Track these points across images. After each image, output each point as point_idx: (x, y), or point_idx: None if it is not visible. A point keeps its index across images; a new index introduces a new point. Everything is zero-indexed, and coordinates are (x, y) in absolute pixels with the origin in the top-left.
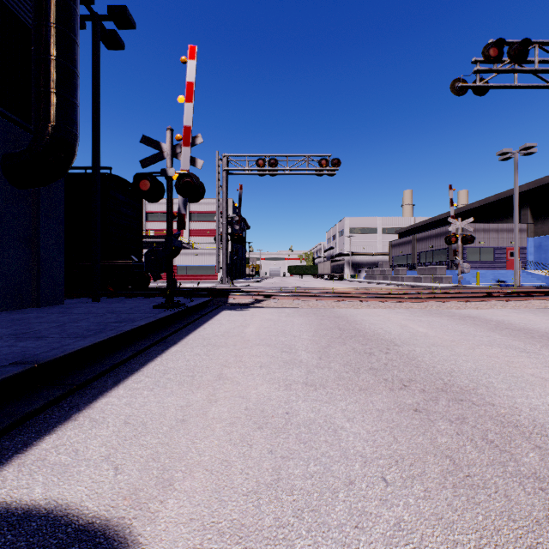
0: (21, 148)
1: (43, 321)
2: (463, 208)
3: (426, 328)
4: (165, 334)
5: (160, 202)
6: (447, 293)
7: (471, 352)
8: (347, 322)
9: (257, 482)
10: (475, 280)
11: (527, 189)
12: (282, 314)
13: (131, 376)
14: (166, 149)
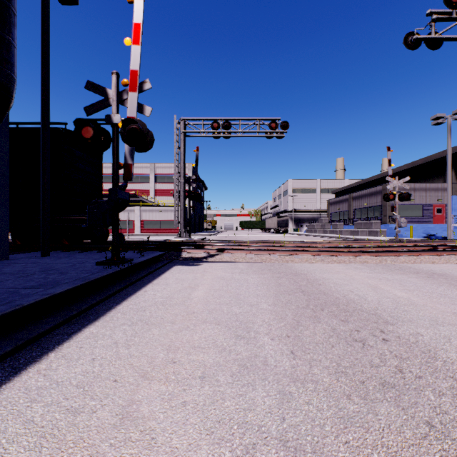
0: None
1: None
2: (393, 171)
3: (404, 292)
4: (88, 304)
5: None
6: (394, 247)
7: None
8: (308, 281)
9: None
10: (408, 234)
11: (452, 152)
12: (235, 270)
13: None
14: (112, 95)
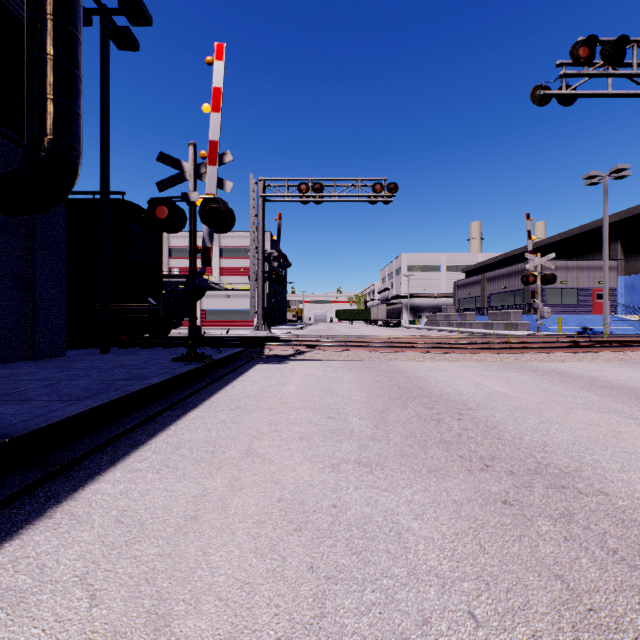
0: (11, 167)
1: (34, 378)
2: (542, 243)
3: (505, 387)
4: (183, 395)
5: (186, 236)
6: (525, 343)
7: (565, 418)
8: (408, 378)
9: (291, 621)
10: (557, 327)
11: (618, 219)
12: (329, 368)
13: (134, 451)
14: (188, 169)
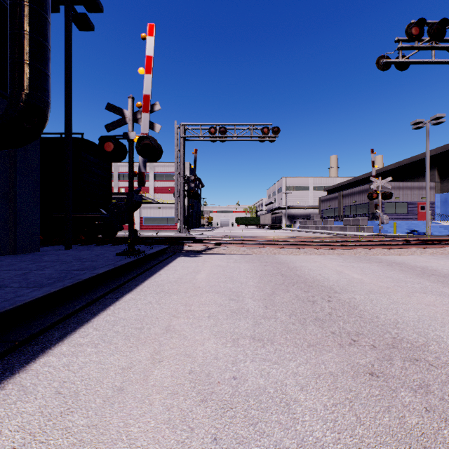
0: None
1: (12, 268)
2: (381, 170)
3: (360, 275)
4: (122, 281)
5: None
6: (371, 241)
7: (408, 300)
8: (288, 268)
9: None
10: (392, 230)
11: (435, 153)
12: (230, 260)
13: (80, 328)
14: (128, 115)
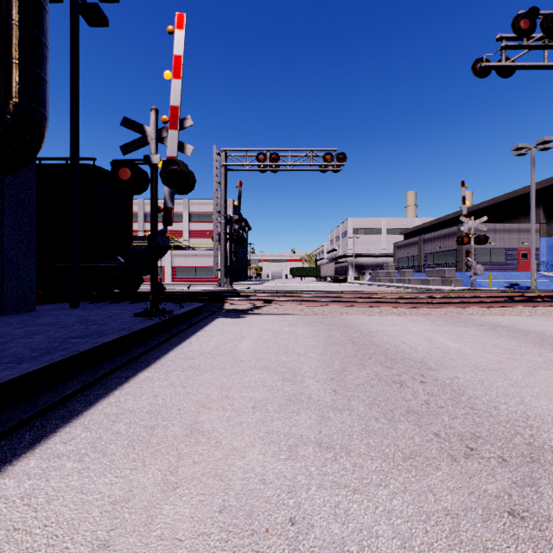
0: None
1: None
2: (471, 208)
3: (458, 343)
4: (137, 353)
5: (159, 203)
6: (464, 298)
7: (533, 380)
8: (361, 333)
9: None
10: (487, 283)
11: (540, 187)
12: (284, 322)
13: (64, 426)
14: (150, 133)
